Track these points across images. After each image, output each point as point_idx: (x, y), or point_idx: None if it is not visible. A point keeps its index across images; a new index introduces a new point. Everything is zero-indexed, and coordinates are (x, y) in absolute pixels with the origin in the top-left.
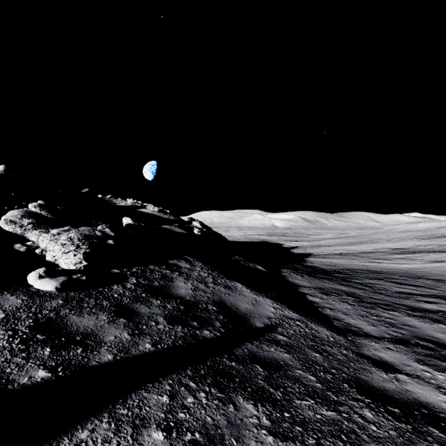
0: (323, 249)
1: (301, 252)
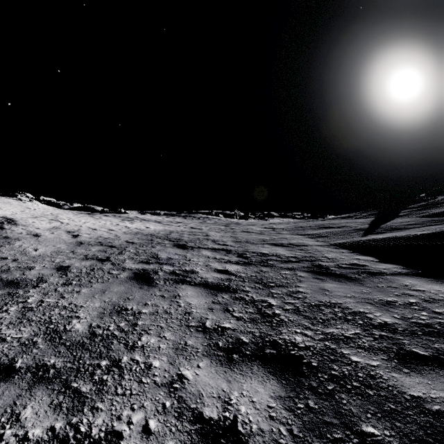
0: None
1: None
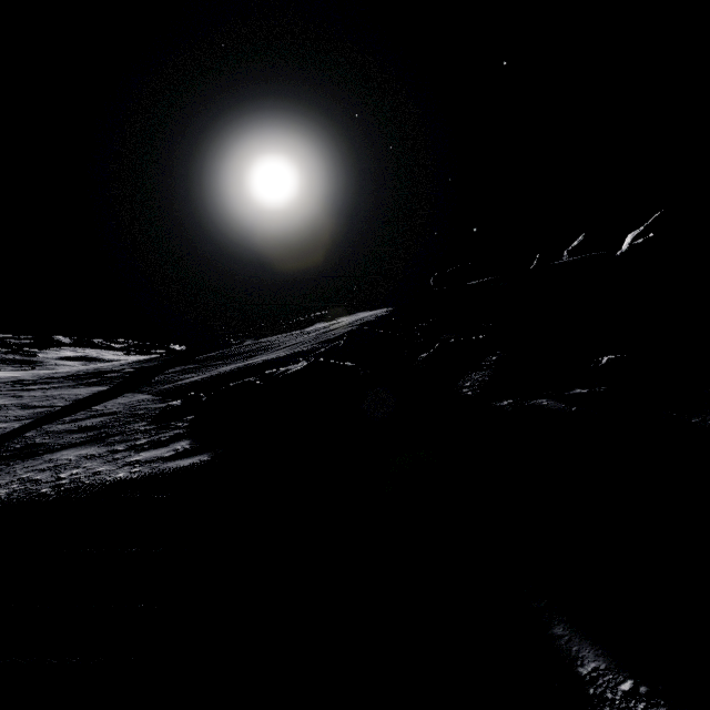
0: None
1: None
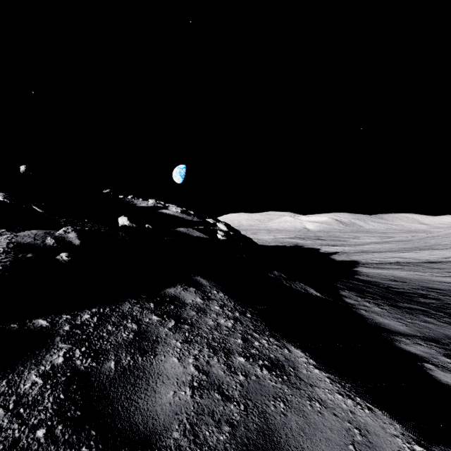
0: (370, 255)
1: (344, 259)
